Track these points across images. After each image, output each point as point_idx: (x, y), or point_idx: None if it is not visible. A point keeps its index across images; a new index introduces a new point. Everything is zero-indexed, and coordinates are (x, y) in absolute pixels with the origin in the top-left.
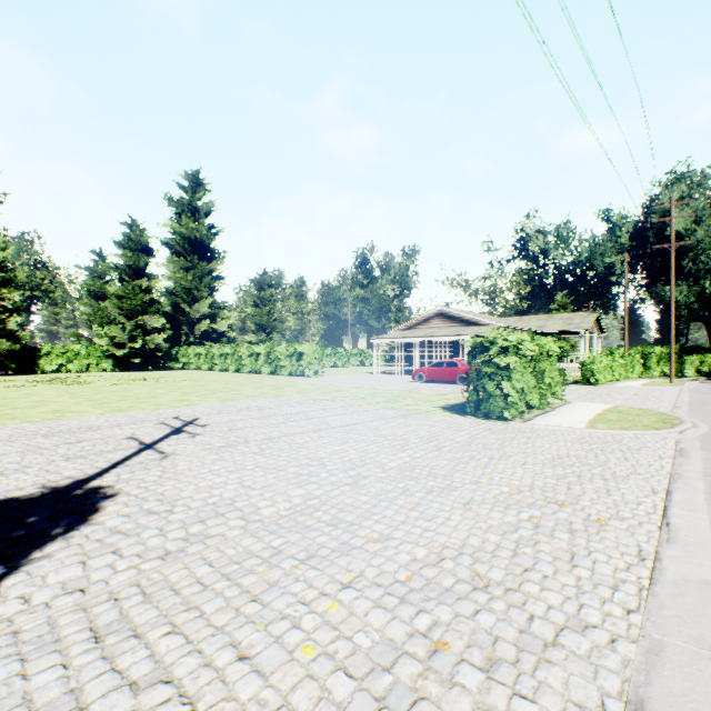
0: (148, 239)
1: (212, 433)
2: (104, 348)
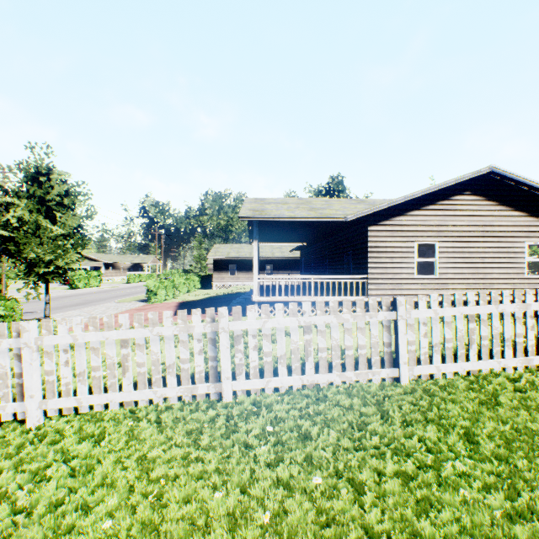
0: None
1: None
2: None
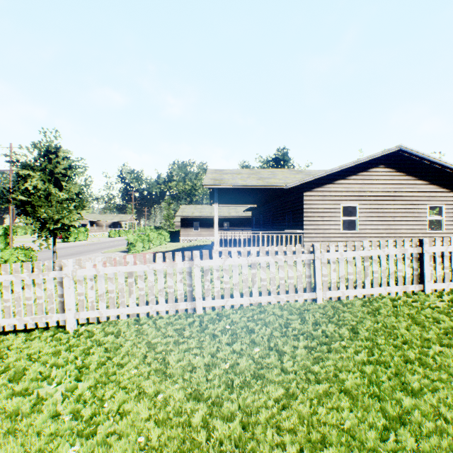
0: None
1: None
2: None
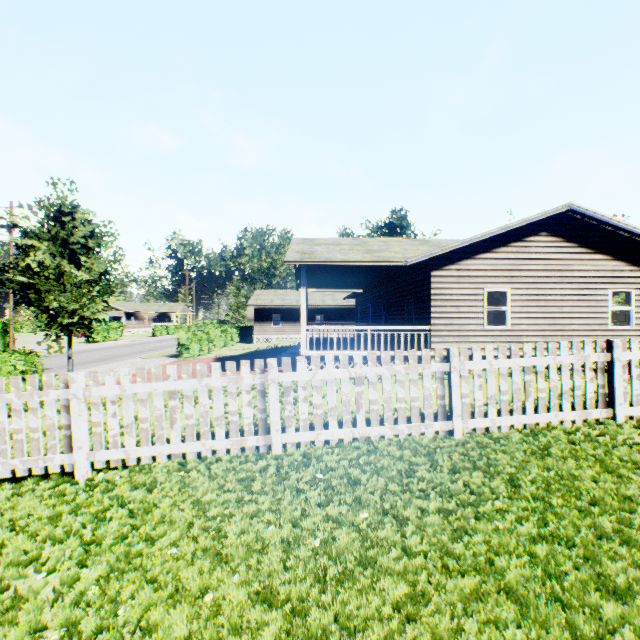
0: None
1: None
2: None
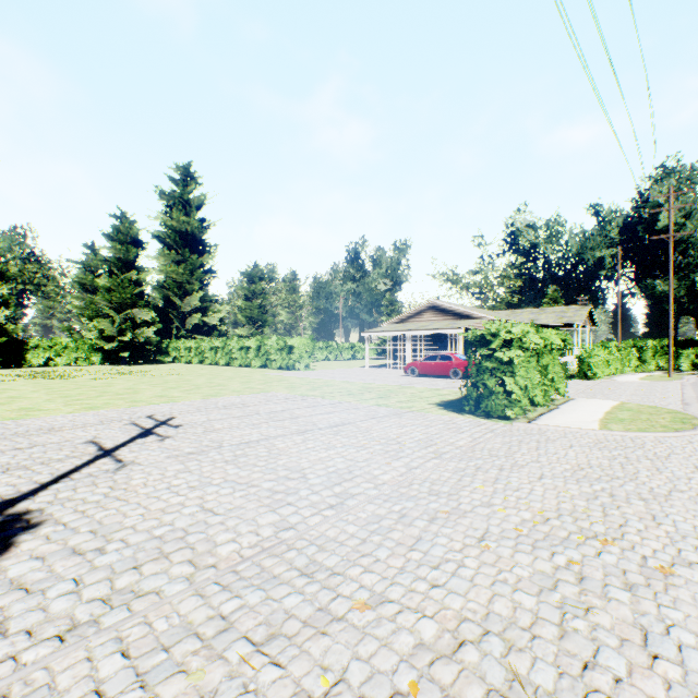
0: (137, 231)
1: (184, 436)
2: (93, 341)
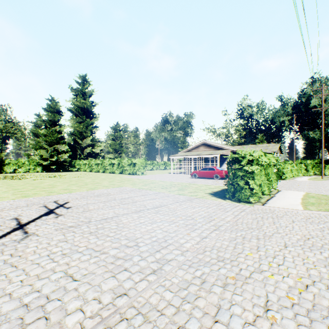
0: (59, 107)
1: (70, 214)
2: (38, 160)
